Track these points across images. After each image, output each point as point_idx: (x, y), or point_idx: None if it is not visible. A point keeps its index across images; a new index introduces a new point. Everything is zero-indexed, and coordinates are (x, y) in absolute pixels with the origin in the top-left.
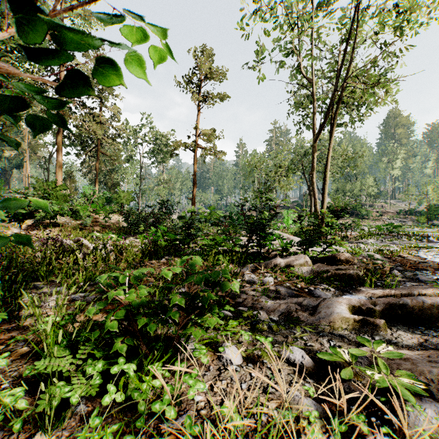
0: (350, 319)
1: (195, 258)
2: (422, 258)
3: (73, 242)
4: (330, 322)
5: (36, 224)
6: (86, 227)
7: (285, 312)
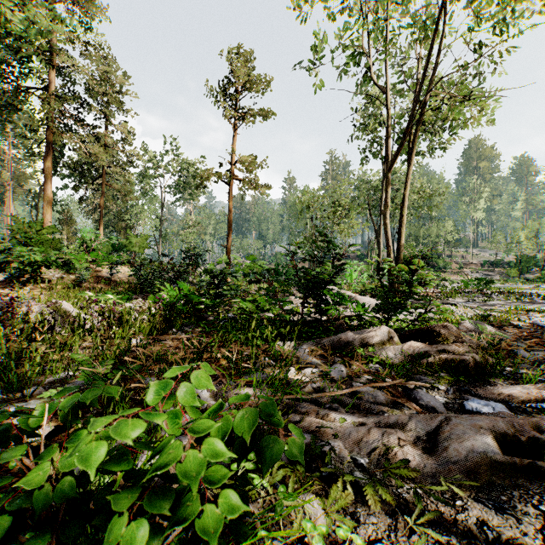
0: (505, 465)
1: (200, 371)
2: (544, 328)
3: (46, 307)
4: (470, 473)
5: (11, 280)
6: (83, 283)
7: (380, 447)
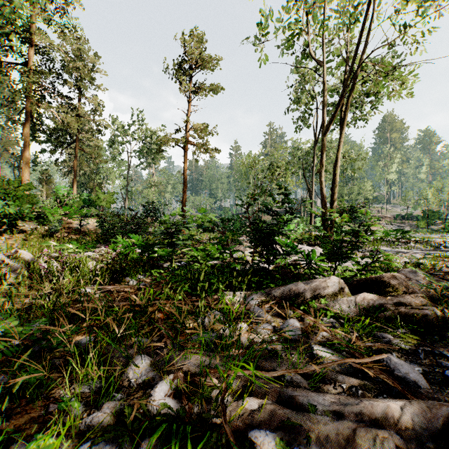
0: None
1: None
2: None
3: (4, 256)
4: None
5: None
6: (55, 233)
7: None
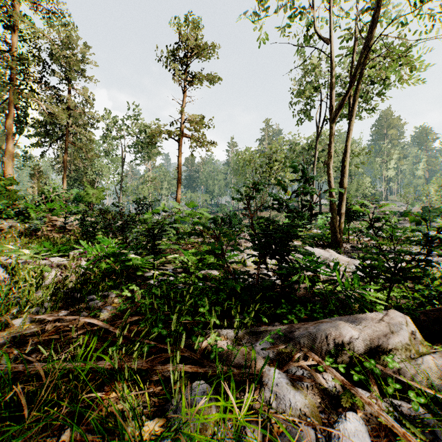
0: None
1: None
2: None
3: None
4: None
5: None
6: (37, 232)
7: None
